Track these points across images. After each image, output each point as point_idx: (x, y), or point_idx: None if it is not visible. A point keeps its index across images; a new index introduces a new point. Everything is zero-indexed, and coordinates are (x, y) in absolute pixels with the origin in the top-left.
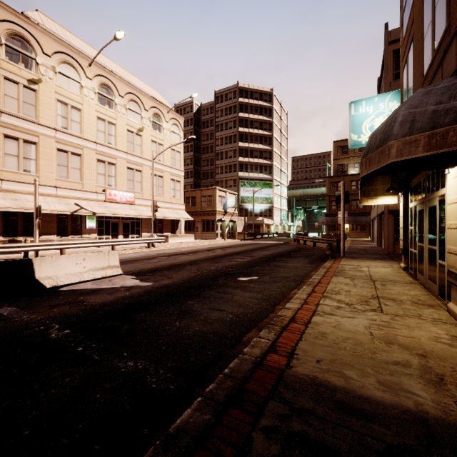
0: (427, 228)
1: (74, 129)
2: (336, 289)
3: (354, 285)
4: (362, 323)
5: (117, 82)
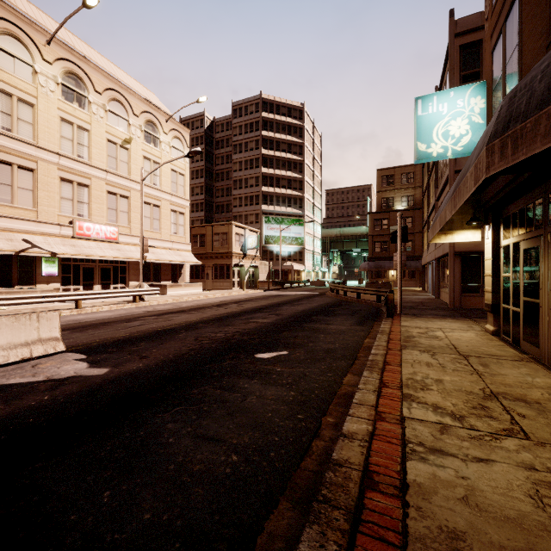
0: (549, 276)
1: (23, 132)
2: (418, 377)
3: (441, 366)
4: (516, 482)
5: (92, 72)
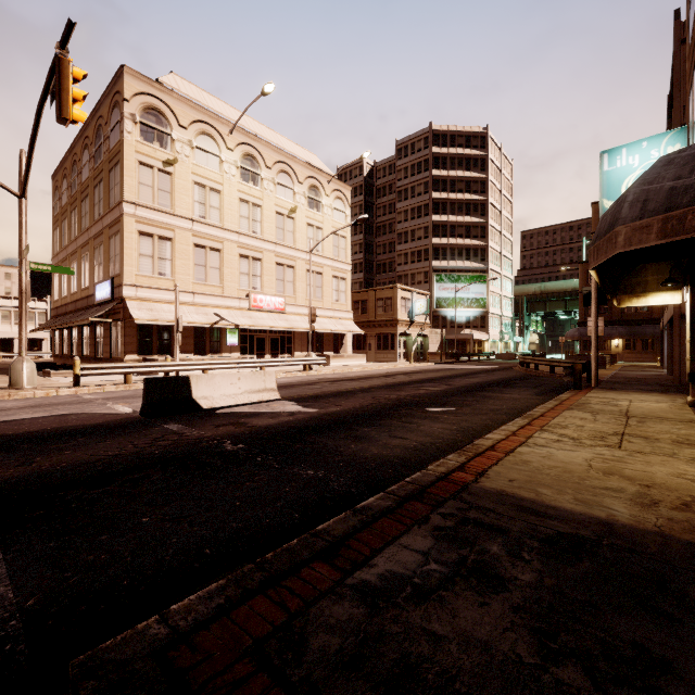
0: None
1: (213, 218)
2: (564, 423)
3: (594, 420)
4: (583, 456)
5: (263, 149)
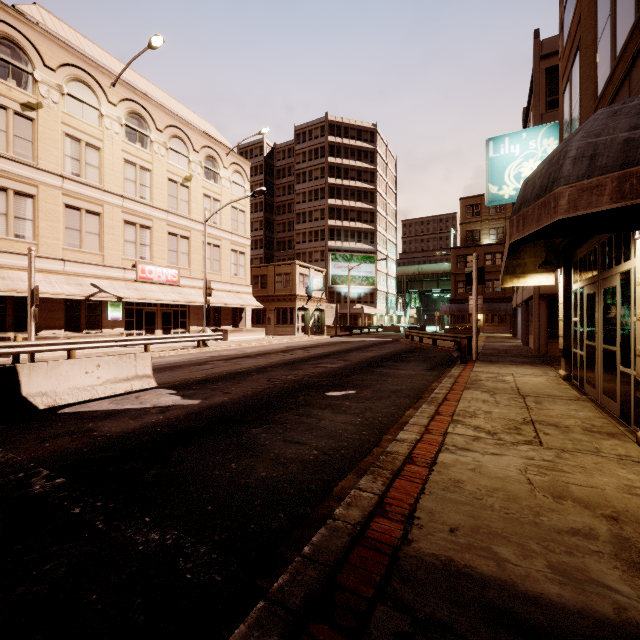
0: (601, 320)
1: (90, 177)
2: (471, 409)
3: (496, 403)
4: (514, 464)
5: (153, 110)
